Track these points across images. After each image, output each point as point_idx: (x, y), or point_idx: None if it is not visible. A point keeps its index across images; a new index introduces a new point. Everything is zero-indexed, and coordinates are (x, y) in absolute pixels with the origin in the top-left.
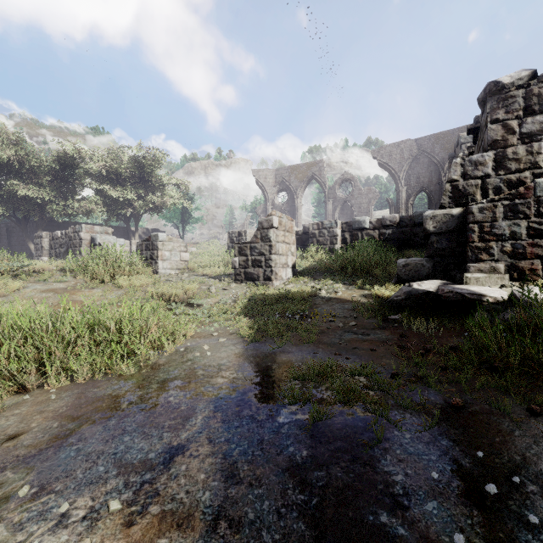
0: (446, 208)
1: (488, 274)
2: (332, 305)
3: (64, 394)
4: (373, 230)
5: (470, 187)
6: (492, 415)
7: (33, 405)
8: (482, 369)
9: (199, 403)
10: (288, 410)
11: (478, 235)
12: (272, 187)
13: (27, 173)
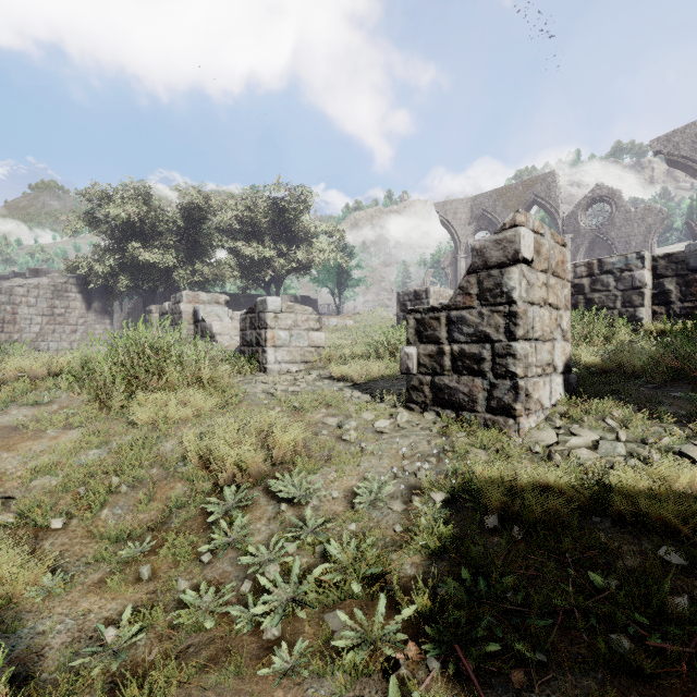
0: None
1: None
2: None
3: None
4: None
5: None
6: None
7: None
8: None
9: None
10: None
11: None
12: (466, 225)
13: (151, 233)
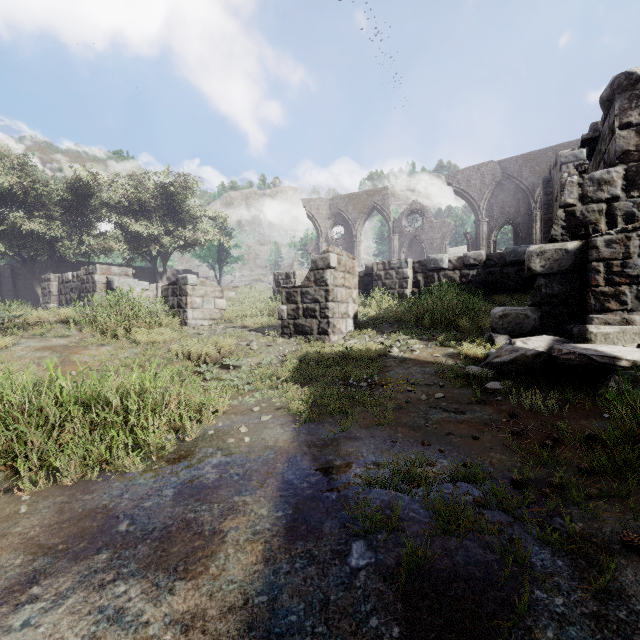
0: (558, 241)
1: (620, 329)
2: (408, 368)
3: (40, 504)
4: (453, 270)
5: (591, 214)
6: None
7: None
8: None
9: (231, 526)
10: (364, 544)
11: (605, 277)
12: (326, 219)
13: (34, 204)
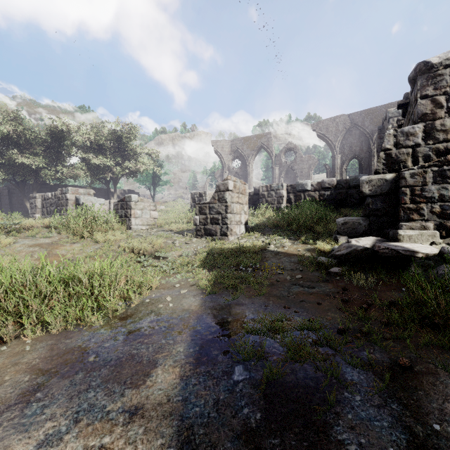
0: (380, 173)
1: (419, 232)
2: (280, 259)
3: (38, 345)
4: (314, 191)
5: (402, 155)
6: (439, 376)
7: (8, 357)
8: (425, 327)
9: (160, 357)
10: (242, 367)
11: (410, 197)
12: (228, 155)
13: (24, 144)
